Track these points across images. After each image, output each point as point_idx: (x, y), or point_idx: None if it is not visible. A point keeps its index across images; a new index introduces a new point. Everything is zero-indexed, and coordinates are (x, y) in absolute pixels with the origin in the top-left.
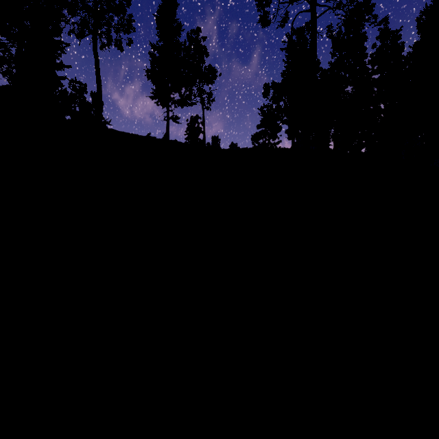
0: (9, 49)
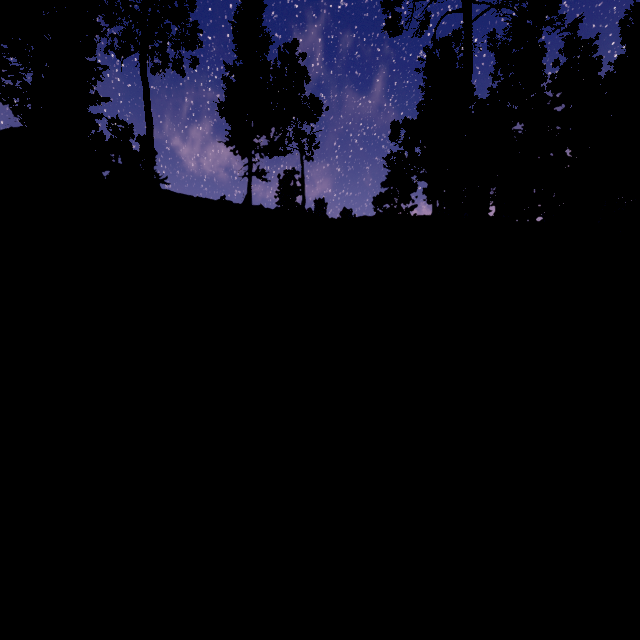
0: (22, 76)
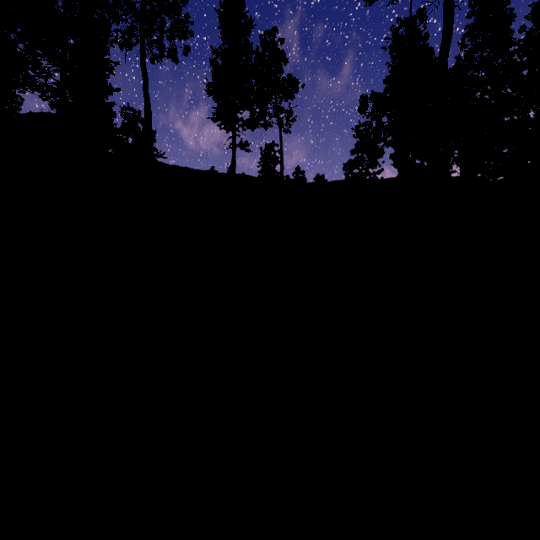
0: (51, 74)
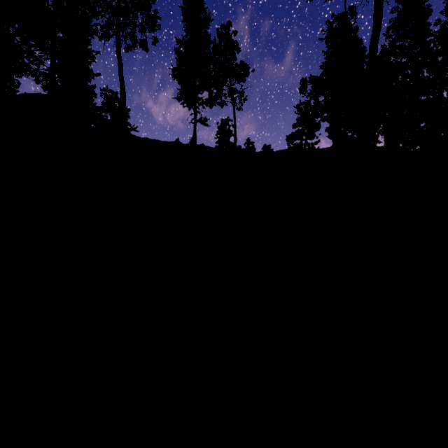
0: (43, 62)
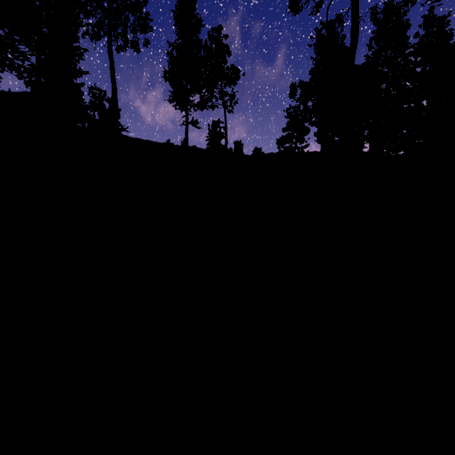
0: (28, 57)
